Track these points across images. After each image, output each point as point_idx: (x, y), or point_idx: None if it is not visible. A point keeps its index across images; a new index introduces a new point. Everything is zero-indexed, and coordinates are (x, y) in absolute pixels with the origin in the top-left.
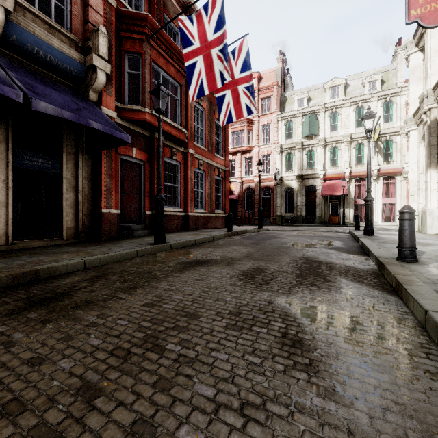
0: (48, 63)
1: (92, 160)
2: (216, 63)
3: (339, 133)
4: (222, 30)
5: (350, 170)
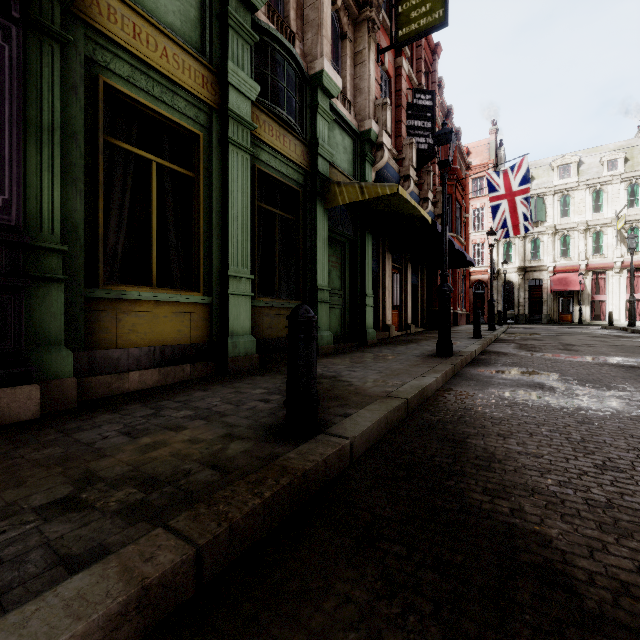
0: None
1: (426, 274)
2: (519, 207)
3: (571, 220)
4: (526, 185)
5: (586, 262)
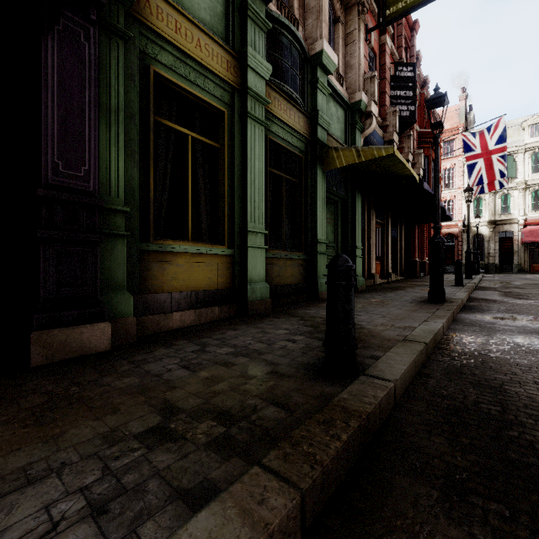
0: None
1: (404, 228)
2: (496, 164)
3: None
4: (502, 144)
5: None
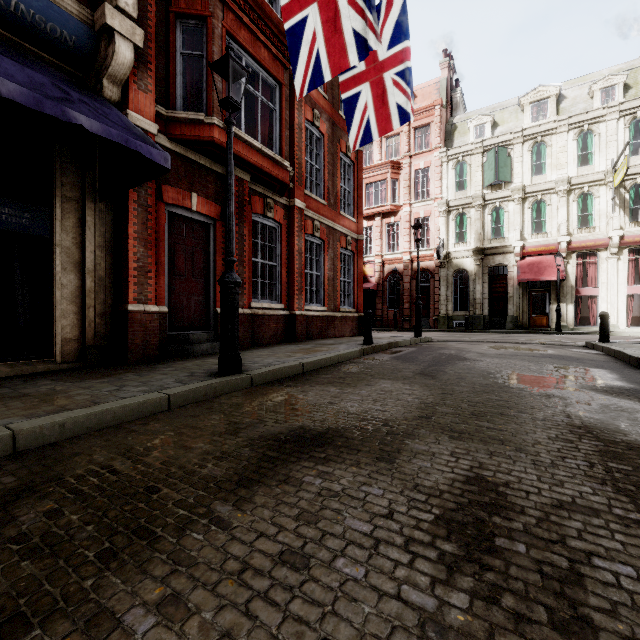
0: (14, 17)
1: (113, 213)
2: (345, 13)
3: (547, 178)
4: None
5: (568, 238)
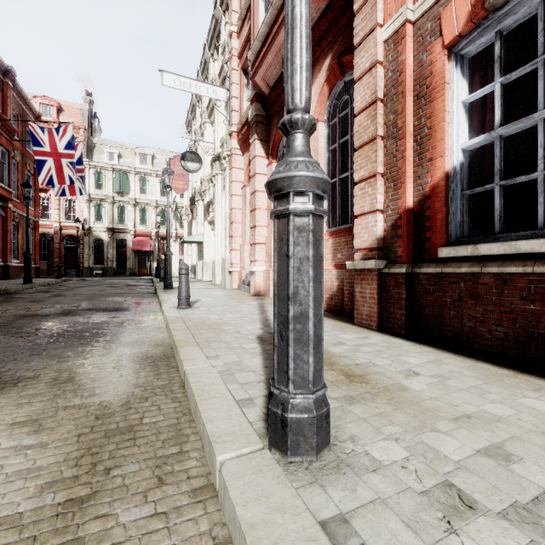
0: None
1: None
2: (66, 169)
3: (147, 197)
4: (71, 151)
5: (156, 230)
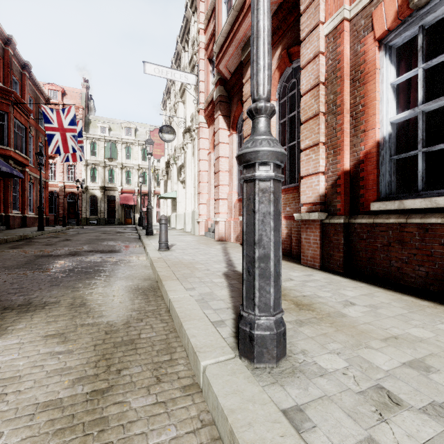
0: None
1: None
2: (69, 141)
3: (131, 162)
4: (74, 126)
5: (138, 188)
